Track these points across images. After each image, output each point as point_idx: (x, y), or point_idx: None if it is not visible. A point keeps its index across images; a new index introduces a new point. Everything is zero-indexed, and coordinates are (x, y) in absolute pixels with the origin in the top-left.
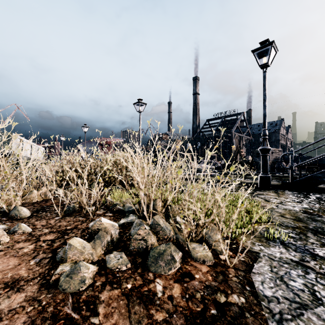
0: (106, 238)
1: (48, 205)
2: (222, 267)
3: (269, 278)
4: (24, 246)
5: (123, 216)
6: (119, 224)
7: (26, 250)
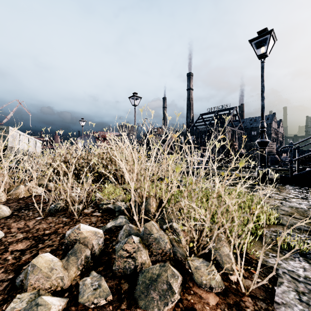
0: (84, 253)
1: (33, 202)
2: (234, 295)
3: None
4: None
5: (112, 216)
6: (105, 228)
7: None
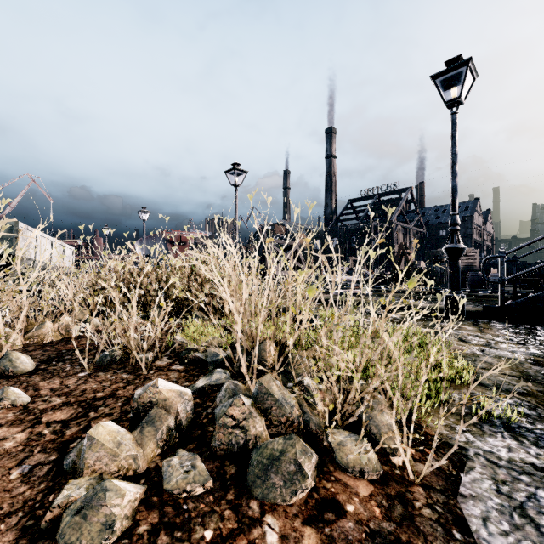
0: (167, 422)
1: (70, 350)
2: (398, 483)
3: (497, 508)
4: (8, 435)
5: (203, 371)
6: (194, 388)
7: (9, 445)
